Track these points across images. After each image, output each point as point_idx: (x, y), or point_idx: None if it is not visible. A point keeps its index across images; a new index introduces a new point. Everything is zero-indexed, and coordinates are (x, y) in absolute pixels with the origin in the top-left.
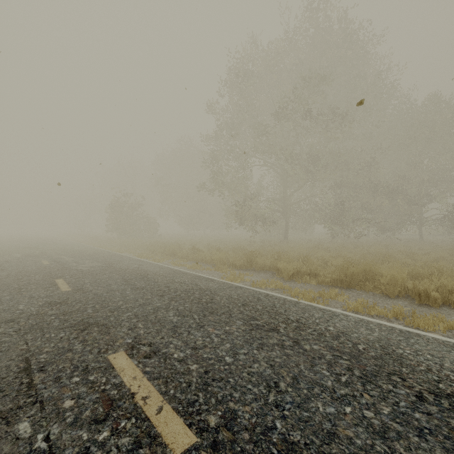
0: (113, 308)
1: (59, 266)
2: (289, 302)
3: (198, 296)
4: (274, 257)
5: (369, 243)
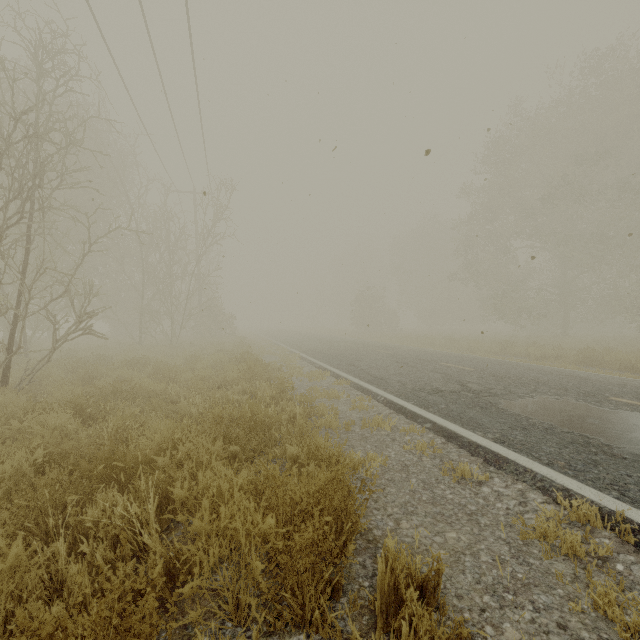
0: (425, 357)
1: (360, 345)
2: (523, 363)
3: (466, 358)
4: None
5: None
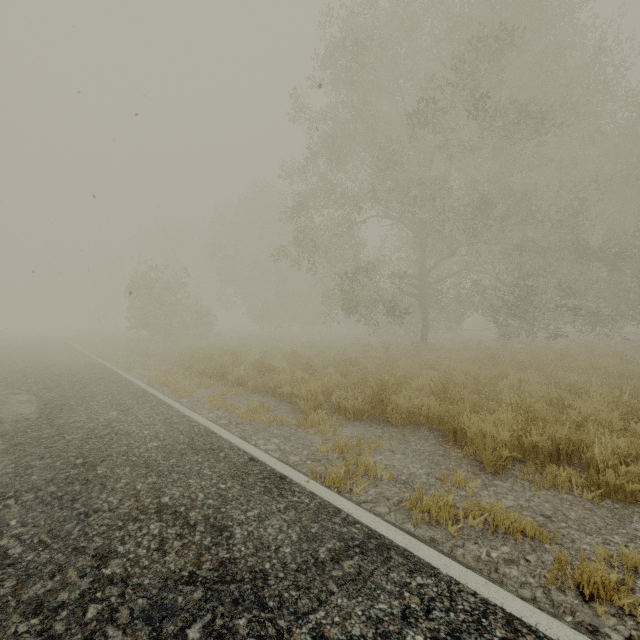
0: None
1: None
2: None
3: None
4: (427, 388)
5: (570, 349)
